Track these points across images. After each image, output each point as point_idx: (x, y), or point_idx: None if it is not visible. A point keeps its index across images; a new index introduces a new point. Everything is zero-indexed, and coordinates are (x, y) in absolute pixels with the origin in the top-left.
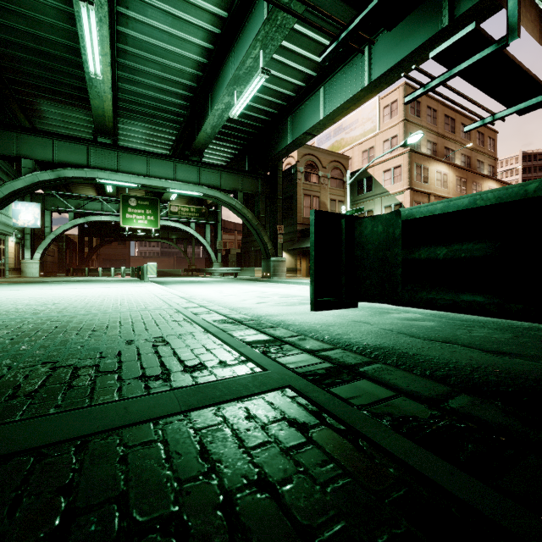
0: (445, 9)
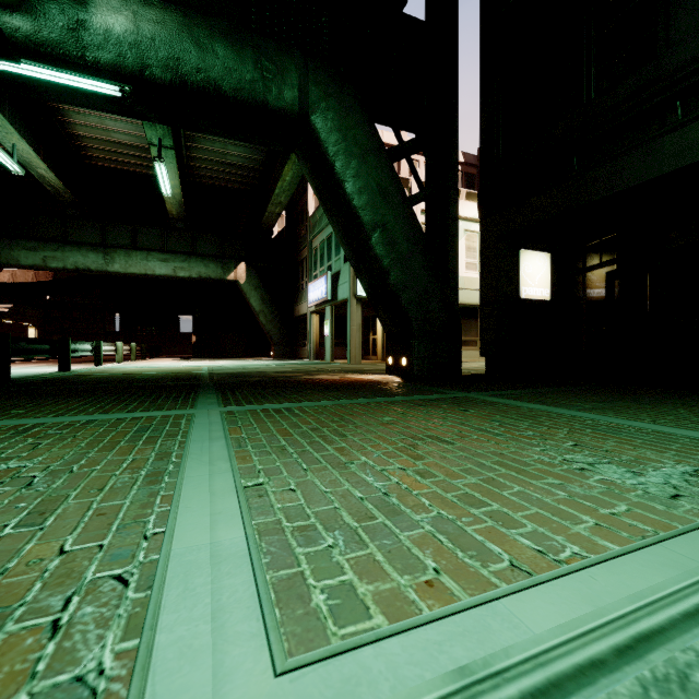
0: None
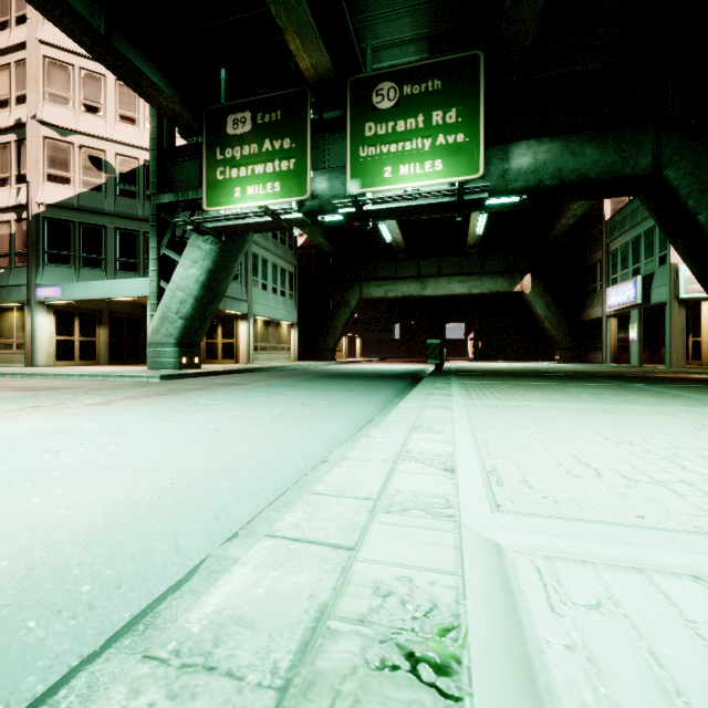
0: (101, 11)
